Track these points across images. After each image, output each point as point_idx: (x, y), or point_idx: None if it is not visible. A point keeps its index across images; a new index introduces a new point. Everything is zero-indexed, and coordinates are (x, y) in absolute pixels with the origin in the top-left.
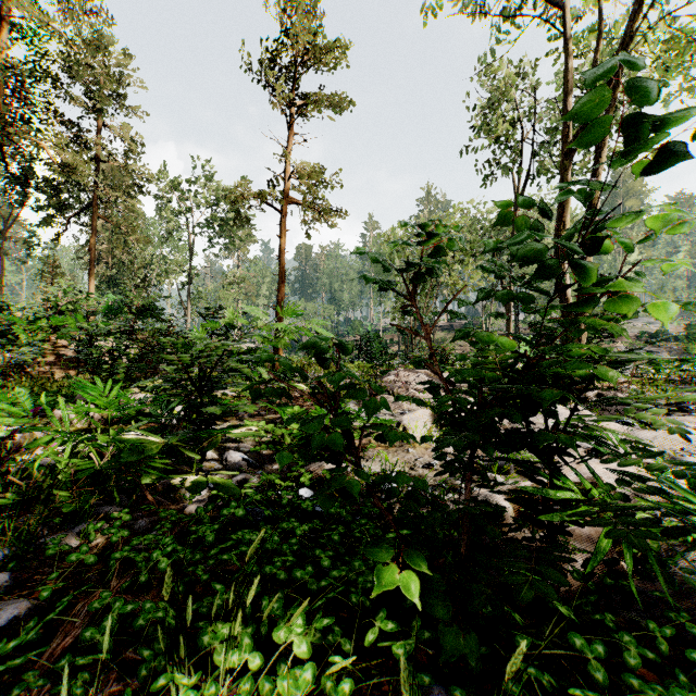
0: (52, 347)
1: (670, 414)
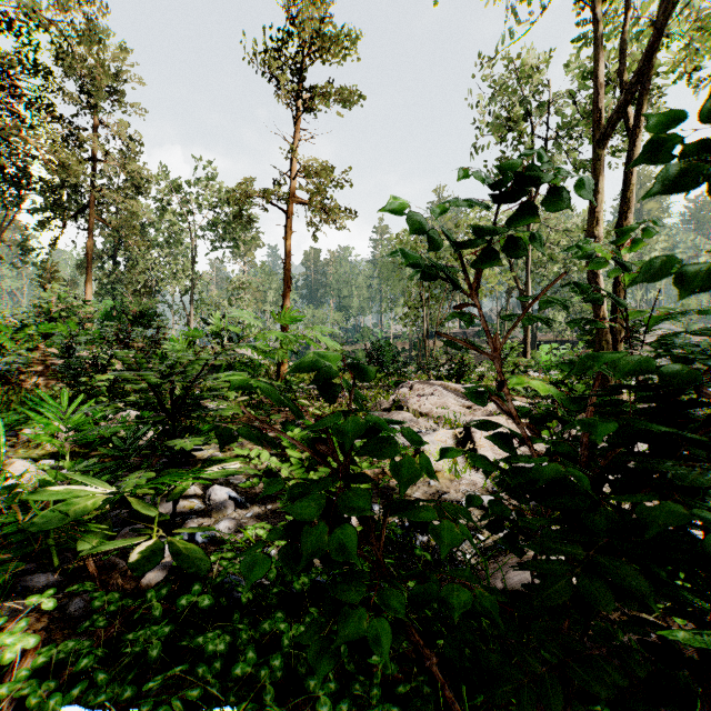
0: (41, 356)
1: None
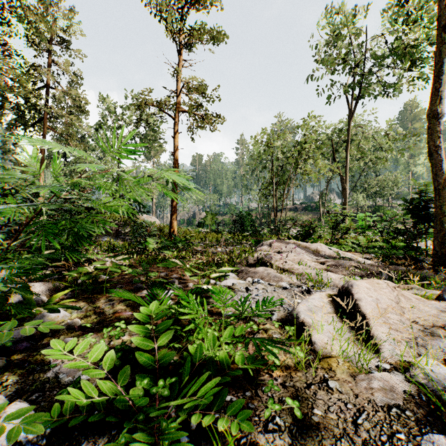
0: None
1: None
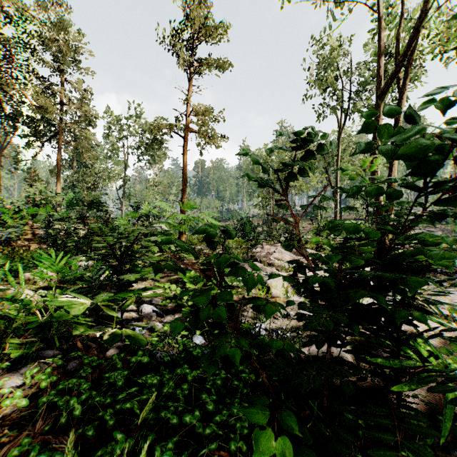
0: (30, 228)
1: (452, 276)
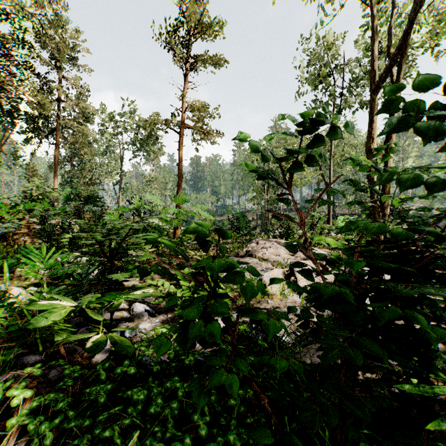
0: (26, 223)
1: None
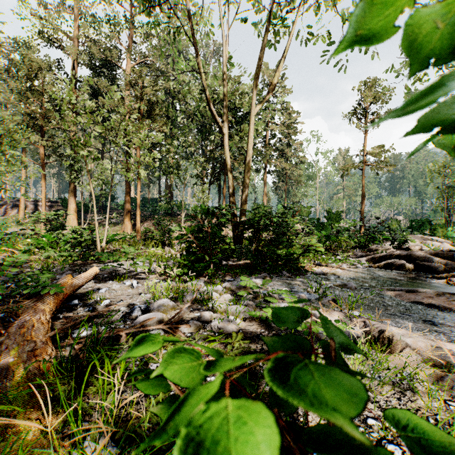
0: None
1: None
